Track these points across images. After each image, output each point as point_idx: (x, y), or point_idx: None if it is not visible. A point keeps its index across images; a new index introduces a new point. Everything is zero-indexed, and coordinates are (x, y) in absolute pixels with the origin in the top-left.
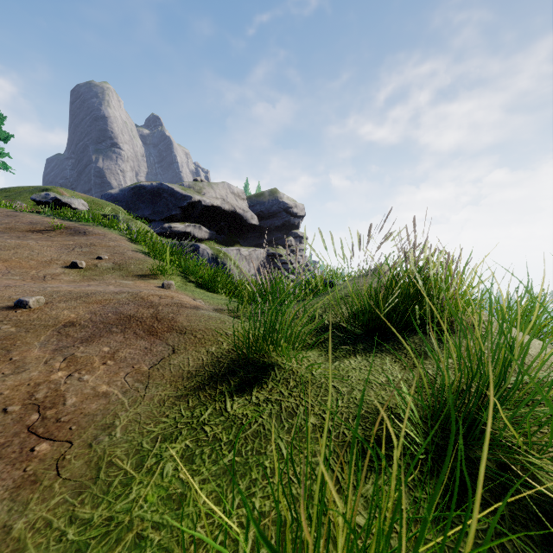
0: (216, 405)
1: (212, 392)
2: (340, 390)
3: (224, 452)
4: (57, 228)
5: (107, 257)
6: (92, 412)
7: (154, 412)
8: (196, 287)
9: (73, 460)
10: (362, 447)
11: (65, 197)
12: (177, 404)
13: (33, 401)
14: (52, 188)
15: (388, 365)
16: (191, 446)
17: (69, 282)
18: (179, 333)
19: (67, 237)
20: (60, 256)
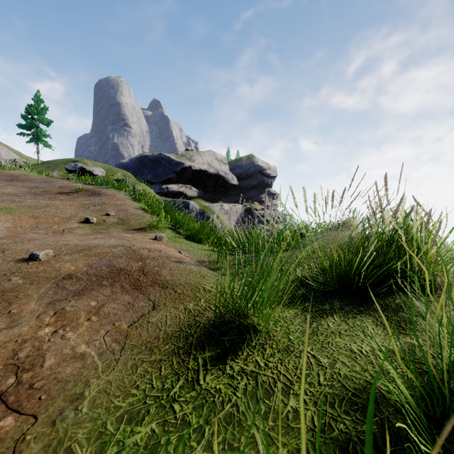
0: (188, 375)
1: (186, 358)
2: (321, 361)
3: (192, 442)
4: (79, 191)
5: (114, 213)
6: (65, 378)
7: (125, 381)
8: (184, 238)
9: (32, 443)
10: (354, 448)
11: (88, 166)
12: (149, 372)
13: (15, 361)
14: (80, 160)
15: (369, 330)
16: (157, 431)
17: (81, 235)
18: (161, 287)
19: (86, 197)
20: (78, 213)
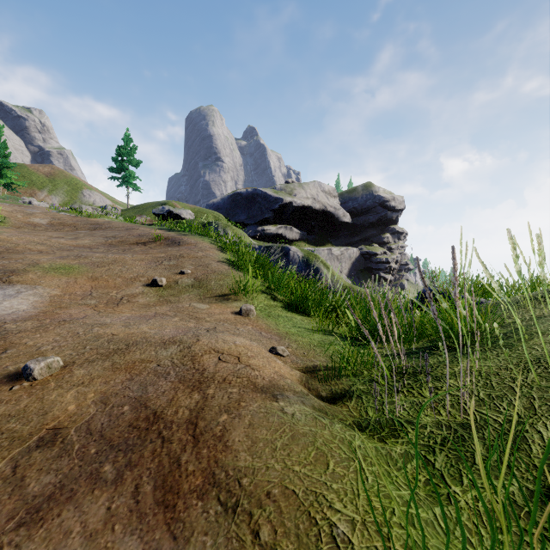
0: None
1: None
2: None
3: None
4: (158, 239)
5: (190, 271)
6: None
7: None
8: (282, 308)
9: None
10: None
11: (176, 209)
12: None
13: None
14: (168, 202)
15: None
16: None
17: (140, 308)
18: (222, 503)
19: (164, 248)
20: (147, 271)
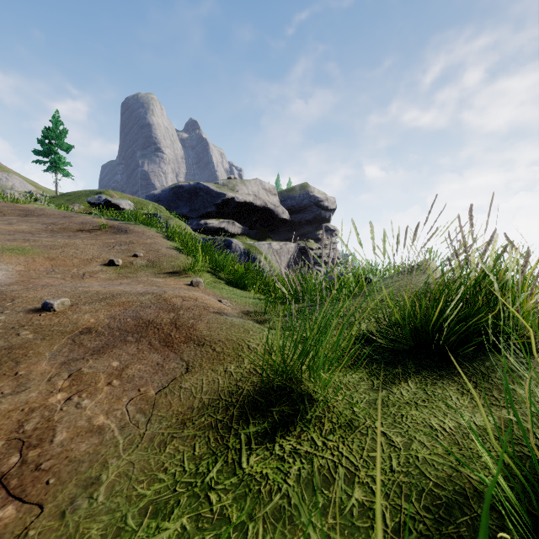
0: (228, 455)
1: (226, 434)
2: (393, 440)
3: None
4: (103, 227)
5: (142, 254)
6: (78, 457)
7: (151, 462)
8: (225, 284)
9: None
10: None
11: (114, 199)
12: (180, 451)
13: (19, 434)
14: (104, 191)
15: (453, 400)
16: (189, 527)
17: (104, 280)
18: (196, 344)
19: (111, 235)
20: (101, 254)
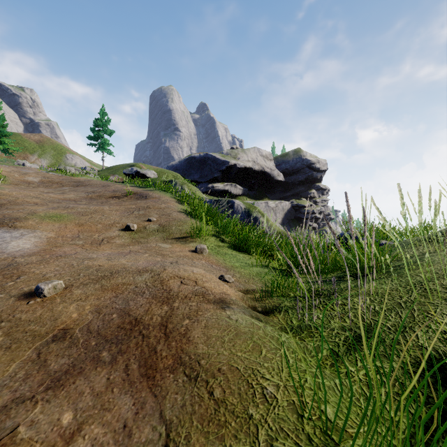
0: None
1: None
2: None
3: None
4: (129, 194)
5: (155, 219)
6: None
7: None
8: (228, 247)
9: None
10: None
11: (142, 170)
12: None
13: None
14: (136, 164)
15: None
16: None
17: (117, 247)
18: (187, 375)
19: (134, 201)
20: (121, 219)
